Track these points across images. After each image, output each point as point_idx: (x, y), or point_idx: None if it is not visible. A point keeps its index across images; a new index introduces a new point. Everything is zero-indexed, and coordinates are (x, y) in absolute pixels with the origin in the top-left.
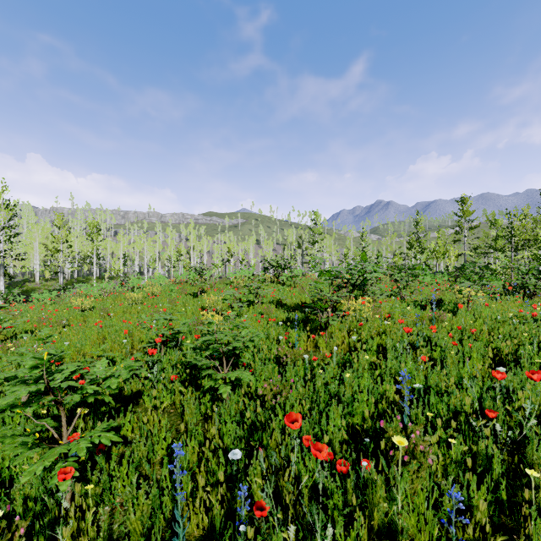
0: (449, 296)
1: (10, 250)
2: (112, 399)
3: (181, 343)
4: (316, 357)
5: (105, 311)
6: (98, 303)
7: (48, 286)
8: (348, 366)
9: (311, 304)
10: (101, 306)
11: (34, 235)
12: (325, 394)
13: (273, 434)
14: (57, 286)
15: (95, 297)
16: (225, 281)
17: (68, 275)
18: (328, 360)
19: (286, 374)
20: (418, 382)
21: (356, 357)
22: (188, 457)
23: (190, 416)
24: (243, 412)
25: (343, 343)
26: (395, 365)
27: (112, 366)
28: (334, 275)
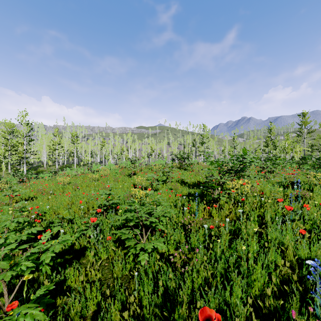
0: (302, 178)
1: (29, 149)
2: (65, 252)
3: (117, 209)
4: (213, 226)
5: (75, 185)
6: (73, 180)
7: (50, 169)
8: (238, 233)
9: (206, 184)
10: (73, 182)
11: (43, 140)
12: (224, 262)
13: (183, 305)
14: (53, 169)
15: (72, 176)
16: (148, 167)
17: (61, 163)
18: (222, 229)
19: (191, 241)
20: (303, 254)
21: (244, 227)
22: (112, 318)
23: (118, 272)
24: (158, 271)
25: (231, 214)
26: (278, 237)
27: (69, 226)
28: (221, 164)
